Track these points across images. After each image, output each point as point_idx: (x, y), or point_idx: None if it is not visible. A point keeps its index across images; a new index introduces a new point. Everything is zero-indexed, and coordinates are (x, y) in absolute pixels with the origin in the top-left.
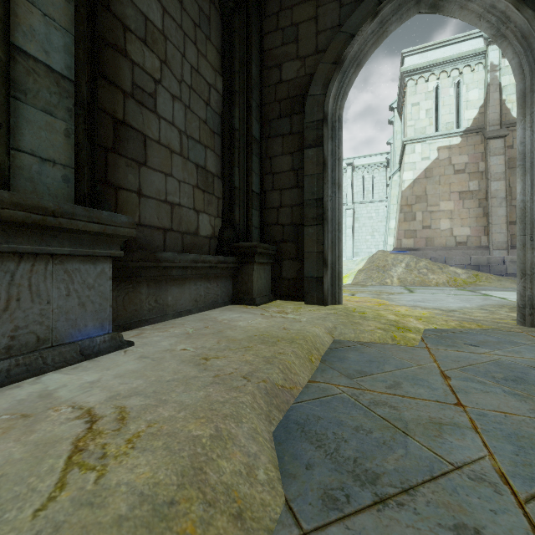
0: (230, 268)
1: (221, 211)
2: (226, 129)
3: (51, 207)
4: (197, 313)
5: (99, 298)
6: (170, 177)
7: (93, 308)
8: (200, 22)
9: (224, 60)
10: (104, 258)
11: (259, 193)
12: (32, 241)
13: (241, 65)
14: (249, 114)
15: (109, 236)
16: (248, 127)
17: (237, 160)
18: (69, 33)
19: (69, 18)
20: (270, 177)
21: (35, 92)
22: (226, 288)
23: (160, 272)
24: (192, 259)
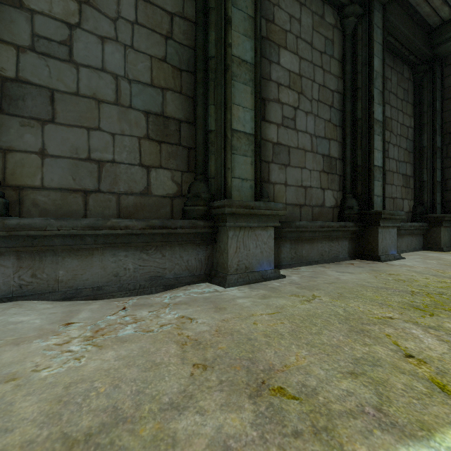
0: (423, 229)
1: (413, 196)
2: (417, 147)
3: (391, 213)
4: (408, 252)
5: (394, 241)
6: (393, 185)
7: (393, 244)
8: (403, 97)
9: (415, 107)
10: (395, 227)
11: (440, 181)
12: (386, 223)
13: (428, 107)
14: (434, 135)
15: (399, 219)
16: (434, 143)
17: (425, 165)
18: (381, 151)
19: (381, 146)
20: (450, 170)
21: (376, 176)
22: (419, 241)
23: (397, 231)
24: (409, 225)
